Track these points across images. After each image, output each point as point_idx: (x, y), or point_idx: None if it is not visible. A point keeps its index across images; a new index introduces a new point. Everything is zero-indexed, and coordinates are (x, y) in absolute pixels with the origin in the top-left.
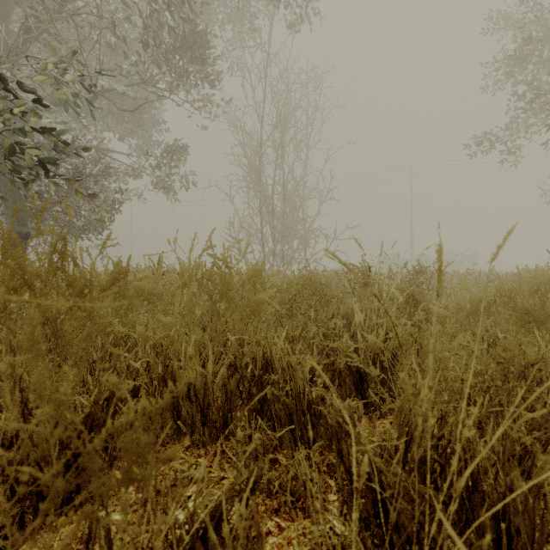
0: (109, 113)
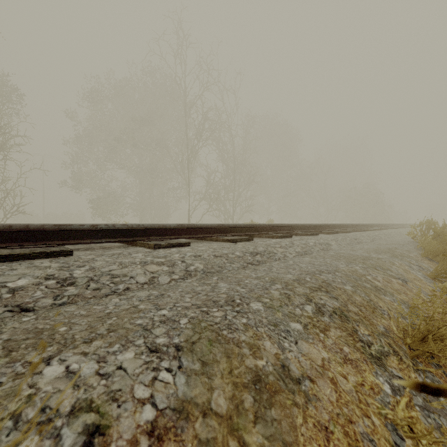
0: None
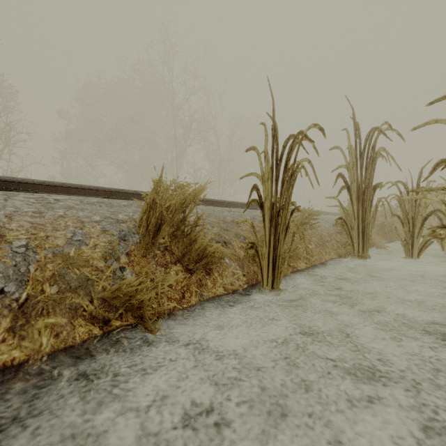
0: None
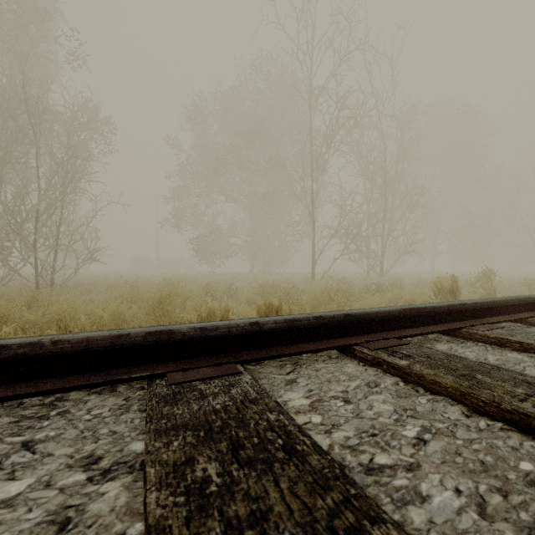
0: None
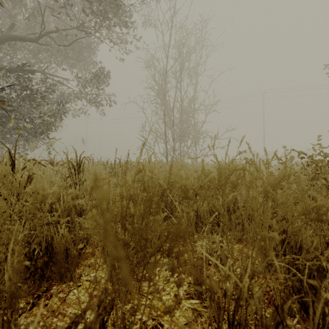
0: (58, 51)
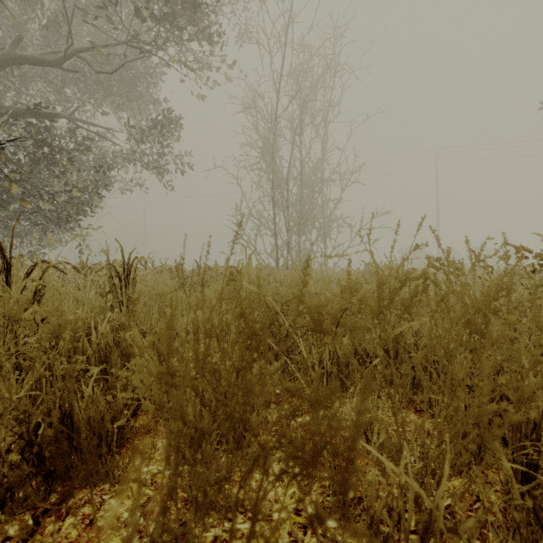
0: (96, 82)
